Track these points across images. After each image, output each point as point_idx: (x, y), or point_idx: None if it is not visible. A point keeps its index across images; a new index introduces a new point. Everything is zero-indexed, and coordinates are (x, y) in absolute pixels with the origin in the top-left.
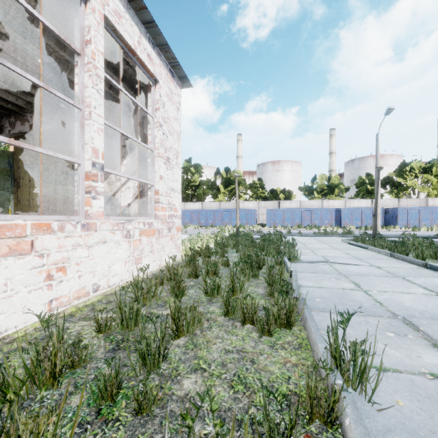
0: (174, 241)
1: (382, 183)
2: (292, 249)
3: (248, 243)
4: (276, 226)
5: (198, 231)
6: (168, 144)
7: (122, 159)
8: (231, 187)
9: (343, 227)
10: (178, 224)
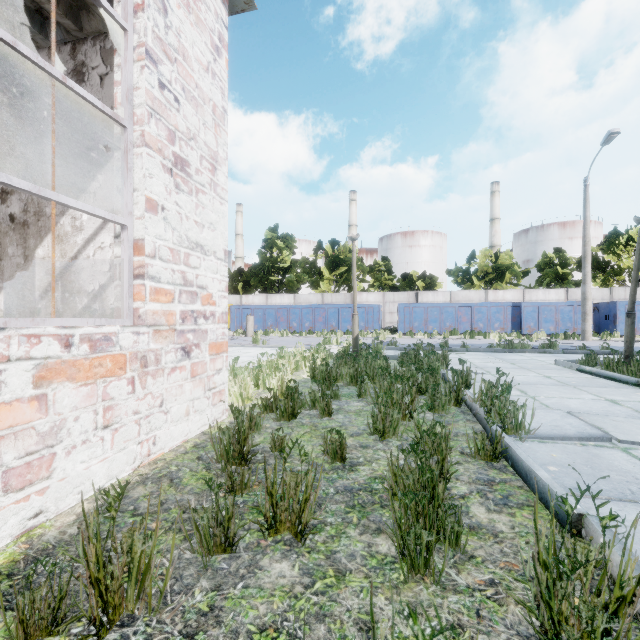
0: (202, 379)
1: (579, 263)
2: (508, 401)
3: (381, 373)
4: (414, 333)
5: (286, 341)
6: (179, 121)
7: (86, 178)
8: (341, 271)
9: (525, 334)
10: (216, 335)
